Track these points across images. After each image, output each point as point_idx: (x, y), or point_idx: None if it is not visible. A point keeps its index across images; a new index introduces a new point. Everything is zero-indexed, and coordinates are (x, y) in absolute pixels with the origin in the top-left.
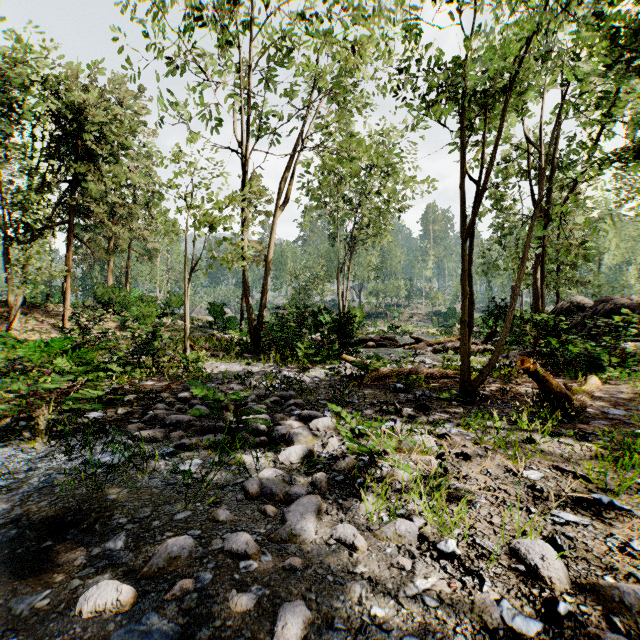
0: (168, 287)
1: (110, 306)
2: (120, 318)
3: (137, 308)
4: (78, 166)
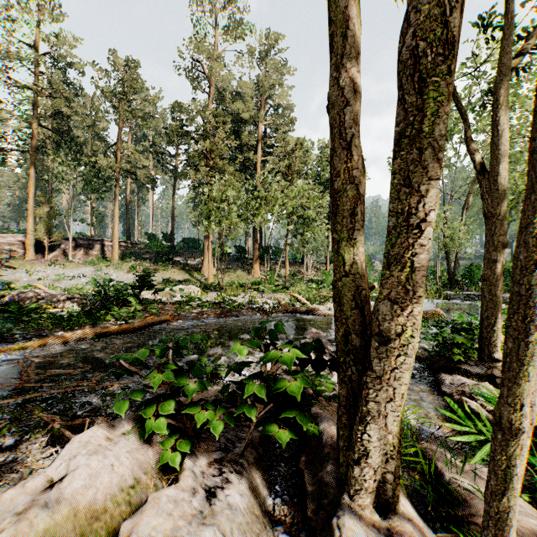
0: None
1: None
2: None
3: None
4: None
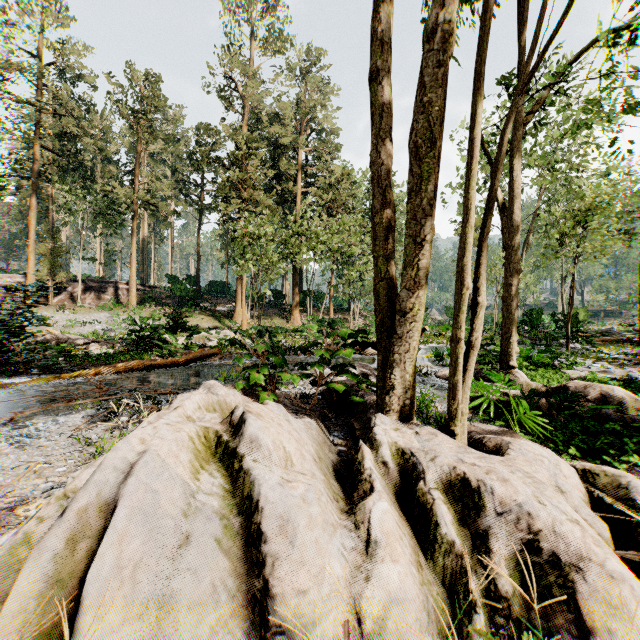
0: None
1: None
2: None
3: None
4: None
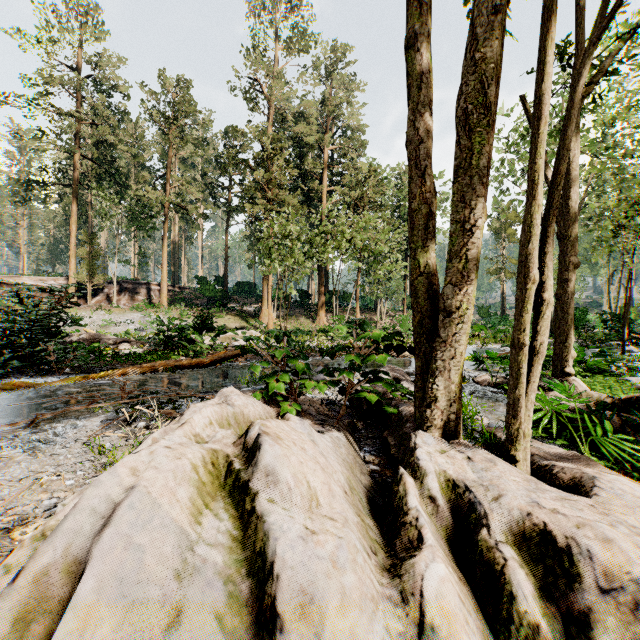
0: None
1: None
2: None
3: None
4: None
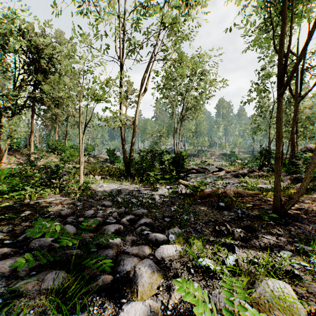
0: (88, 141)
1: (56, 150)
2: (60, 157)
3: (68, 151)
4: (36, 76)
